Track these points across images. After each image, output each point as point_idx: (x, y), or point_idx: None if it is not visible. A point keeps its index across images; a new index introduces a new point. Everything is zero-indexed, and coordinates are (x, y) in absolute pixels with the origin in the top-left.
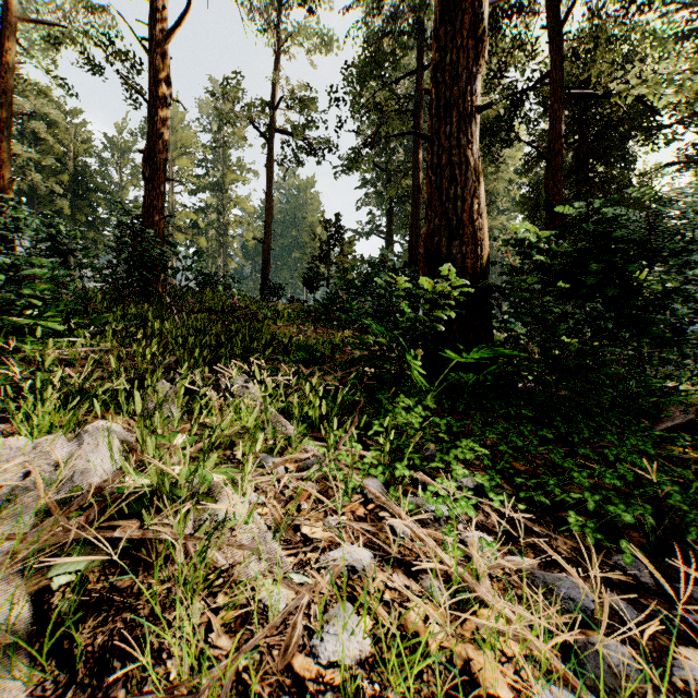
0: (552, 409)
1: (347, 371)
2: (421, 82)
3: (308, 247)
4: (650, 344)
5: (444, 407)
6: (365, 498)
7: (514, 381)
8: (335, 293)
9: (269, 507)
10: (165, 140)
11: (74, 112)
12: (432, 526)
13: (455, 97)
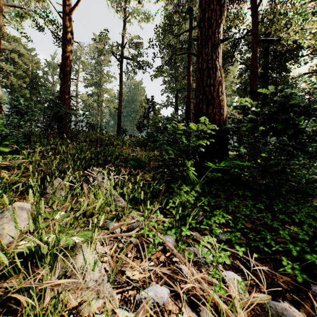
0: (260, 191)
1: (156, 172)
2: (191, 35)
3: (139, 111)
4: (304, 157)
5: (205, 190)
6: (165, 249)
7: (241, 177)
8: (151, 133)
9: (108, 258)
10: (70, 60)
11: (31, 50)
12: (204, 267)
13: (210, 35)
